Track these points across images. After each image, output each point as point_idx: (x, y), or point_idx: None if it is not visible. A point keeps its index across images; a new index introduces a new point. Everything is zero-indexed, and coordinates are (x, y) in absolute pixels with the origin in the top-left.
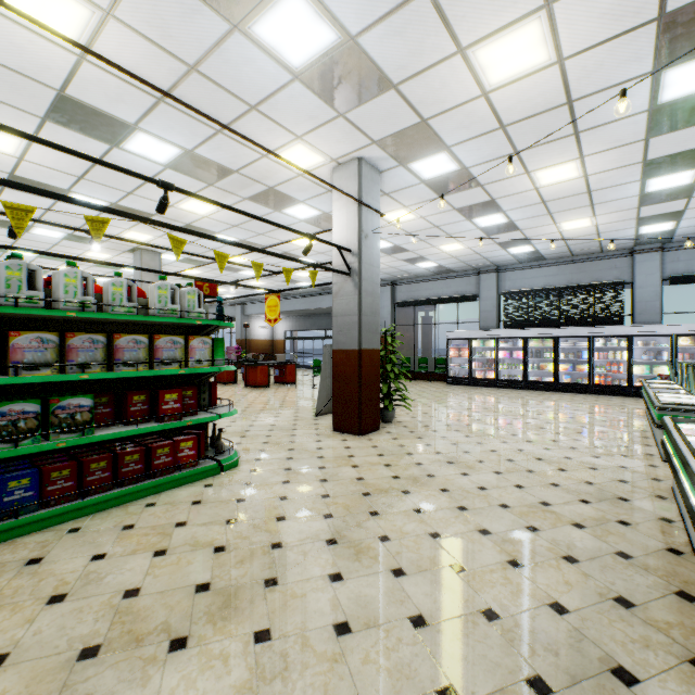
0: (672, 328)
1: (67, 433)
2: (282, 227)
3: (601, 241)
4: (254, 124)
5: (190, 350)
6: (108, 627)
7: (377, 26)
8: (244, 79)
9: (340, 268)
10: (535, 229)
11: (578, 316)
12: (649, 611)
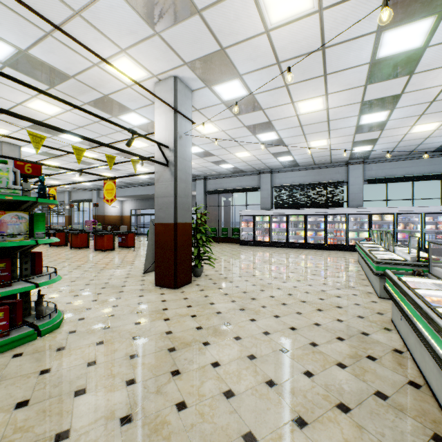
0: (369, 209)
1: None
2: (105, 120)
3: (331, 156)
4: (81, 31)
5: (0, 224)
6: None
7: None
8: None
9: (160, 160)
10: (295, 145)
11: None
12: None
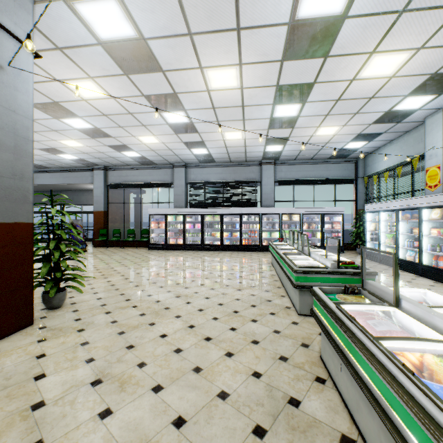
0: (280, 210)
1: None
2: None
3: (246, 153)
4: None
5: None
6: None
7: None
8: None
9: None
10: (209, 134)
11: None
12: None
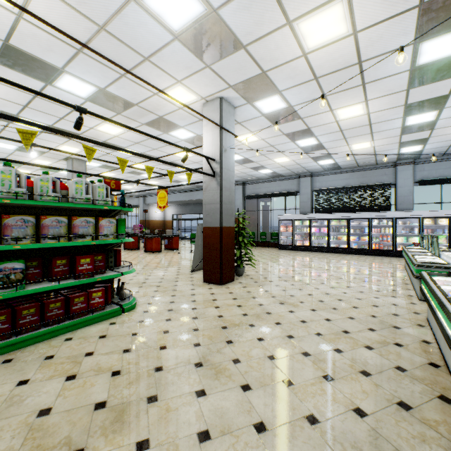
0: (420, 213)
1: (4, 289)
2: (167, 142)
3: (376, 157)
4: (147, 71)
5: (100, 227)
6: (21, 443)
7: (232, 2)
8: (139, 38)
9: (207, 172)
10: (335, 149)
11: None
12: (422, 412)
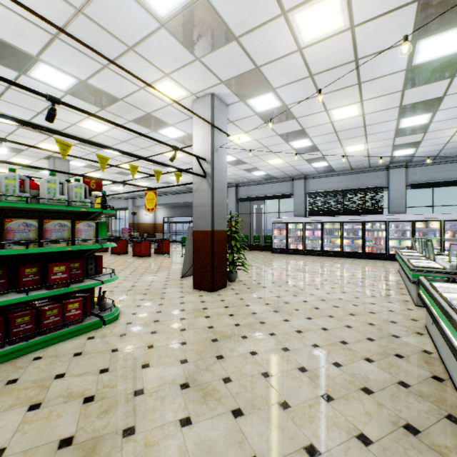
0: (412, 216)
1: None
2: (153, 139)
3: (369, 160)
4: (132, 62)
5: (76, 231)
6: None
7: None
8: (122, 24)
9: (198, 172)
10: (330, 151)
11: (352, 209)
12: (431, 437)
